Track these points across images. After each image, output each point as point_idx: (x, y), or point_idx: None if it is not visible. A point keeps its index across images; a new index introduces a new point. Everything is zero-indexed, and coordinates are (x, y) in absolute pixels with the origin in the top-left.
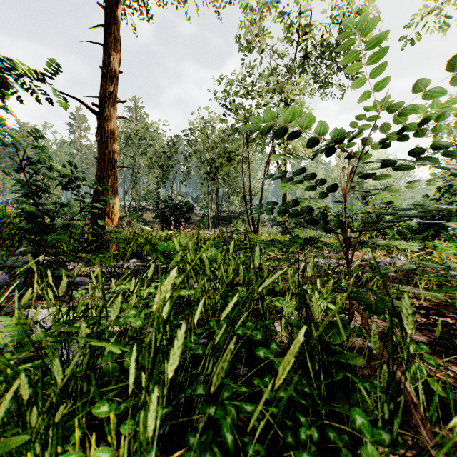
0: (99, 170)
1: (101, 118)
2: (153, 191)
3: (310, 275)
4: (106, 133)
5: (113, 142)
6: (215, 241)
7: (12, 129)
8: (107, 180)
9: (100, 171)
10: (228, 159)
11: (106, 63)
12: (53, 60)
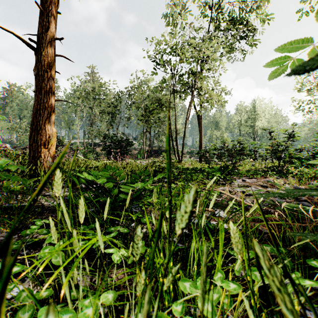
0: (36, 102)
1: (38, 53)
2: (104, 132)
3: None
4: (43, 67)
5: (50, 76)
6: (145, 170)
7: (4, 88)
8: (43, 111)
9: (37, 103)
10: (158, 105)
11: (43, 2)
12: None
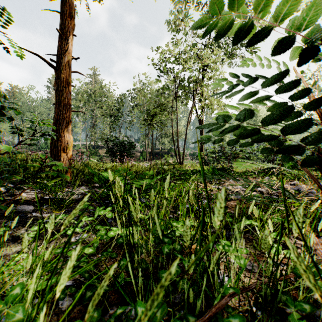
0: (56, 113)
1: (57, 71)
2: (106, 134)
3: (297, 234)
4: (62, 83)
5: (67, 91)
6: (150, 171)
7: (6, 90)
8: (63, 121)
9: (57, 114)
10: (160, 109)
11: (62, 27)
12: (4, 9)
